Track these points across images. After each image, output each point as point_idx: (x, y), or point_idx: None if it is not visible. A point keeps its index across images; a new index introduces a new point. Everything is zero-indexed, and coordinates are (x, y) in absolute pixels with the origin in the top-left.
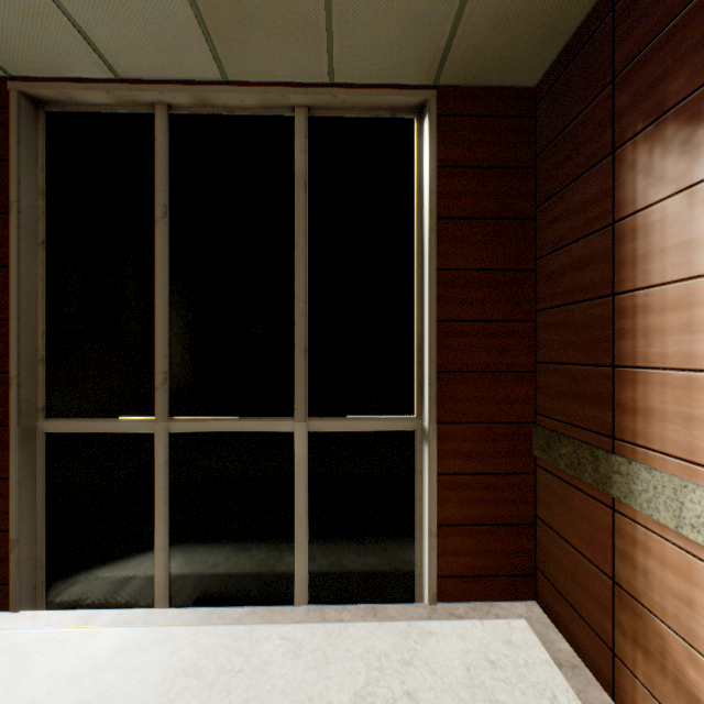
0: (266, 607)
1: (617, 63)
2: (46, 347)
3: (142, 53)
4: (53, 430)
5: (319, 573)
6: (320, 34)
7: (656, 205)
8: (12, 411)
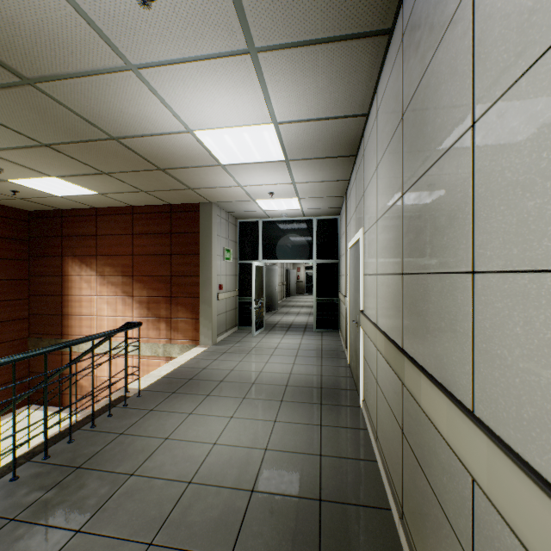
0: None
1: (64, 233)
2: None
3: None
4: None
5: None
6: None
7: (74, 276)
8: None
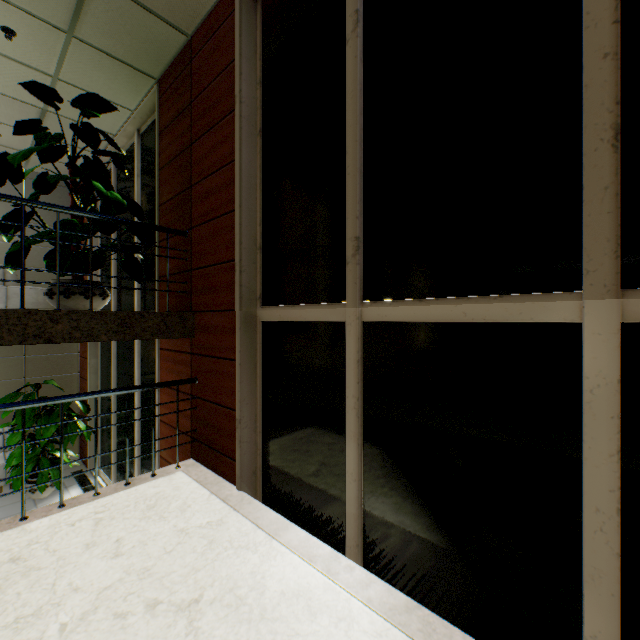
0: None
1: None
2: (262, 235)
3: None
4: (265, 318)
5: None
6: None
7: None
8: (236, 296)
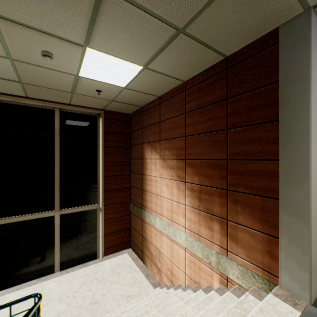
0: (45, 276)
1: (143, 125)
2: None
3: None
4: None
5: (64, 260)
6: (68, 98)
7: (148, 159)
8: None
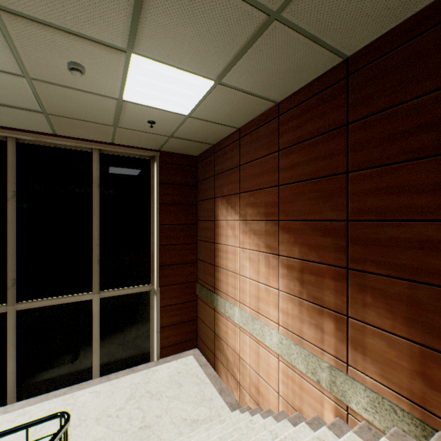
0: (79, 384)
1: (215, 171)
2: None
3: (7, 121)
4: None
5: (105, 362)
6: (110, 134)
7: (222, 221)
8: None
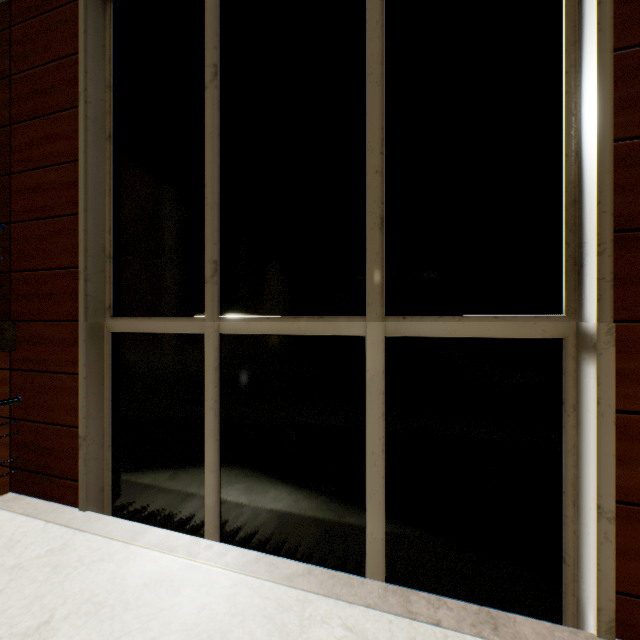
0: (327, 570)
1: None
2: (112, 244)
3: None
4: (117, 329)
5: (401, 539)
6: None
7: None
8: (80, 306)
